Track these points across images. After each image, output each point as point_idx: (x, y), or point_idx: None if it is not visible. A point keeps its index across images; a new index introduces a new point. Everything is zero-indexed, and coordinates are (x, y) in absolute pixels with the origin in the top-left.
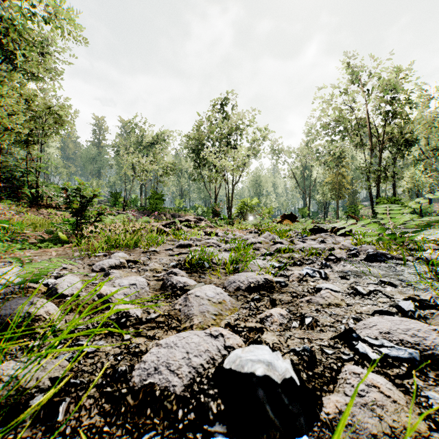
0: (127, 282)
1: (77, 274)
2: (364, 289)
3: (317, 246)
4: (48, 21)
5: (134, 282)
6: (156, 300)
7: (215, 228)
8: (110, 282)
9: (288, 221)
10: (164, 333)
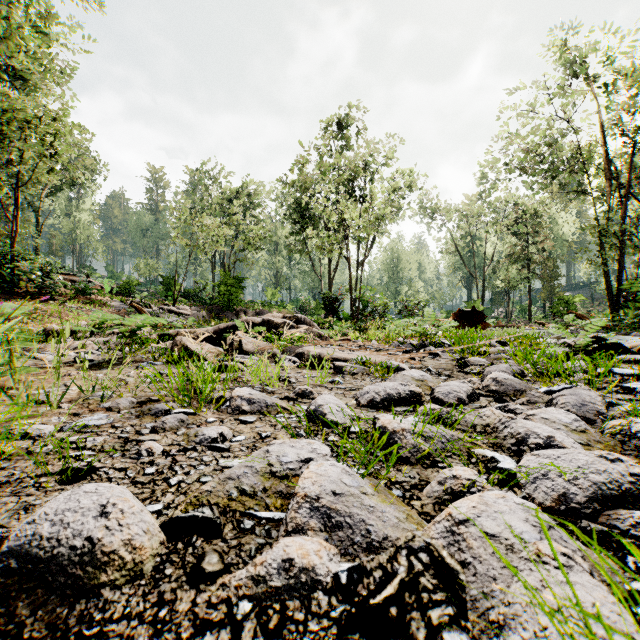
0: None
1: None
2: None
3: None
4: None
5: None
6: None
7: (328, 338)
8: None
9: (466, 323)
10: None
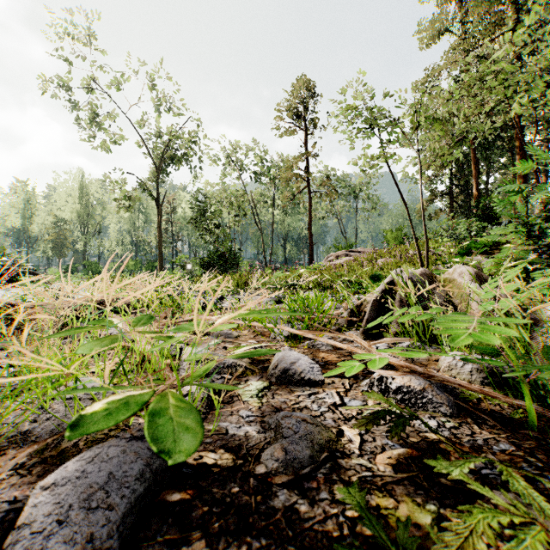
0: None
1: None
2: None
3: None
4: None
5: None
6: None
7: None
8: None
9: None
10: None
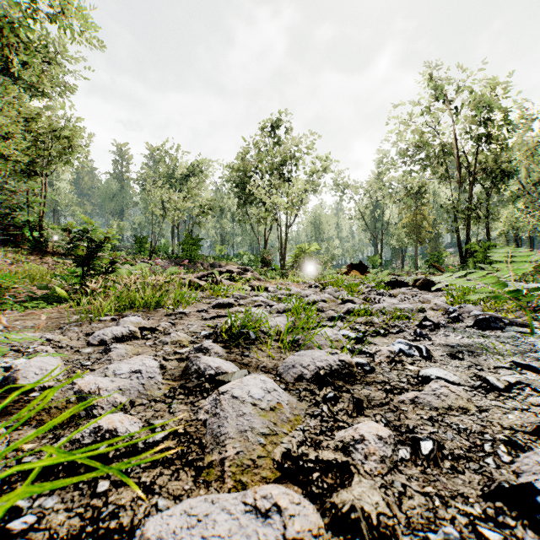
0: (128, 369)
1: (65, 350)
2: (499, 380)
3: (402, 306)
4: (54, 20)
5: (138, 369)
6: (170, 399)
7: (264, 280)
8: (101, 369)
9: (356, 272)
10: (173, 475)
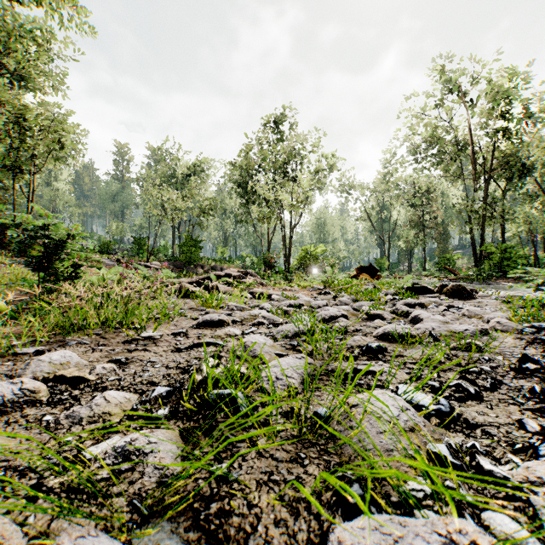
0: None
1: None
2: None
3: (460, 328)
4: (39, 2)
5: None
6: None
7: (267, 285)
8: None
9: (366, 275)
10: None
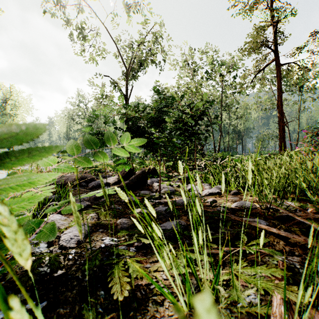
0: None
1: None
2: None
3: None
4: None
5: None
6: None
7: None
8: None
9: None
10: None
